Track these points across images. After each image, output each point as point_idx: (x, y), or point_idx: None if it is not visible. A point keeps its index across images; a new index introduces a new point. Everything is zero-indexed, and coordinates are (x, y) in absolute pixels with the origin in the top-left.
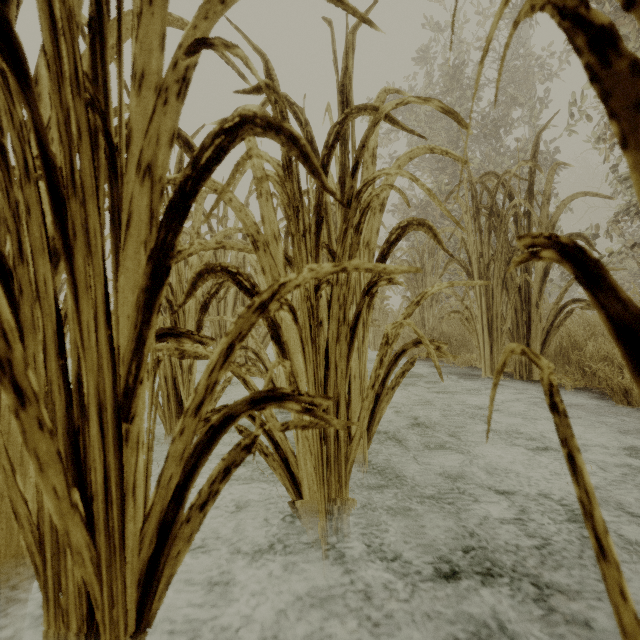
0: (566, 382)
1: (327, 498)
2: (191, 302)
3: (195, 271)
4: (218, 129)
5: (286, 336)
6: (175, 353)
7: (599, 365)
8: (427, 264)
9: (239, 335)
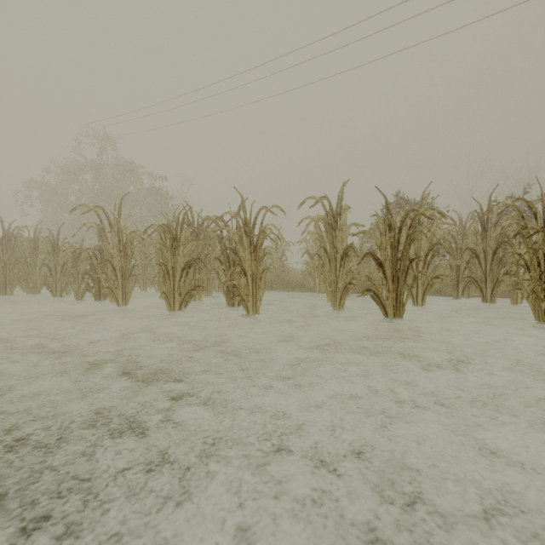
0: None
1: None
2: None
3: None
4: None
5: None
6: None
7: None
8: None
9: None
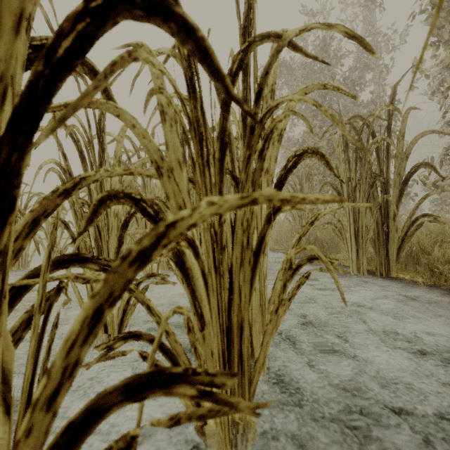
0: (418, 279)
1: (231, 421)
2: (113, 221)
3: (96, 197)
4: (82, 9)
5: (190, 261)
6: (79, 279)
7: (446, 267)
8: (305, 186)
9: (109, 295)
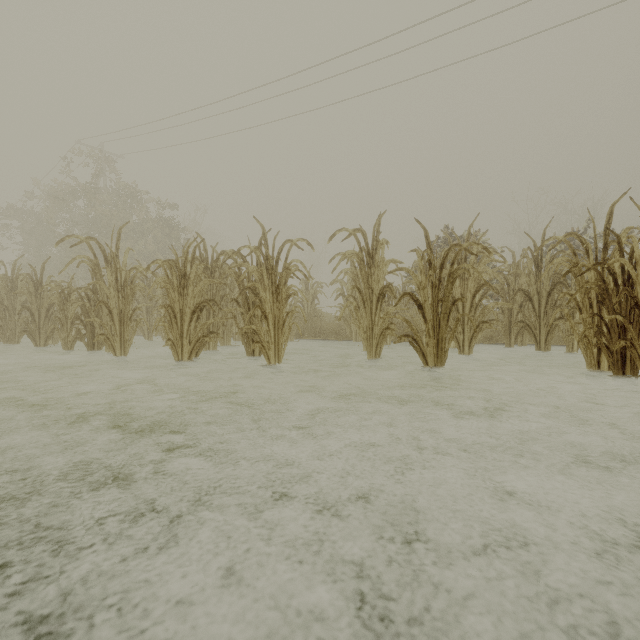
0: None
1: None
2: None
3: None
4: None
5: None
6: None
7: None
8: None
9: None
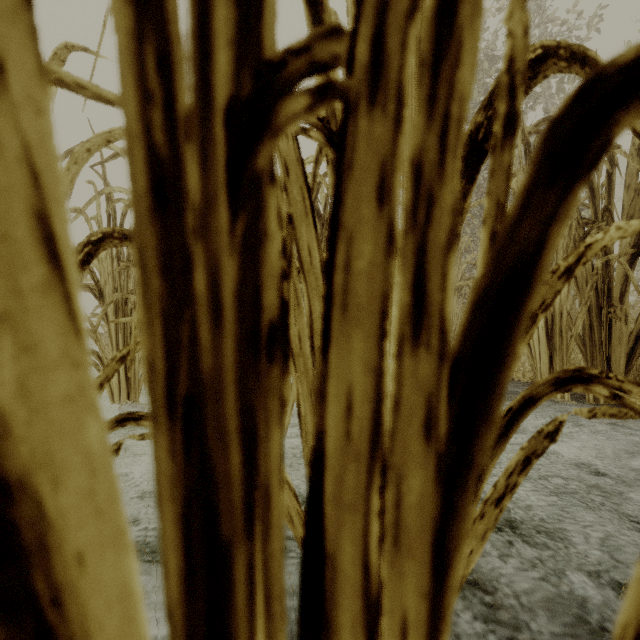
0: None
1: None
2: None
3: None
4: None
5: (33, 431)
6: None
7: None
8: None
9: None
